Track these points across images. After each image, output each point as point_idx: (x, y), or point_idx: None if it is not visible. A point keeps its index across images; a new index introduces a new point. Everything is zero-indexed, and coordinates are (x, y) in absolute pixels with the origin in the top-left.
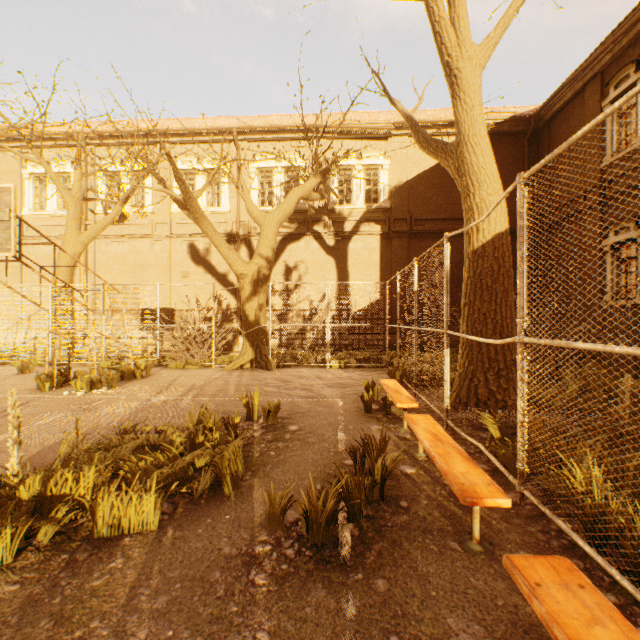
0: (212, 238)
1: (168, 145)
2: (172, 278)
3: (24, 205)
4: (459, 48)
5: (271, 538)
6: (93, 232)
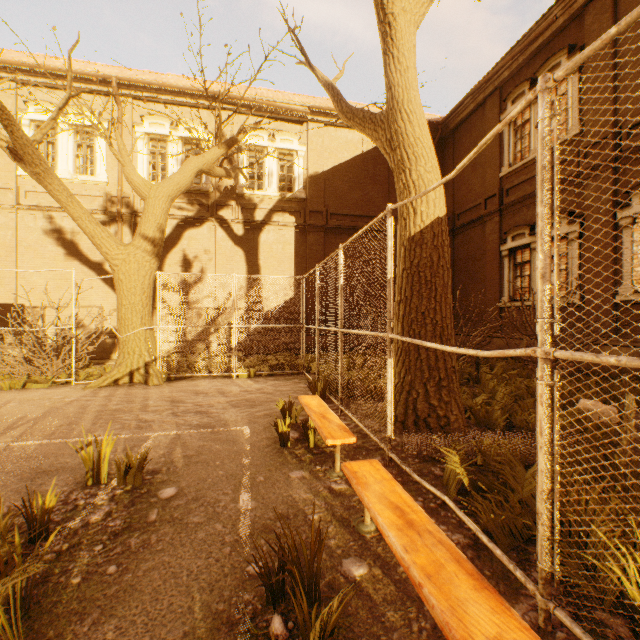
0: (67, 206)
1: (13, 84)
2: (20, 264)
3: None
4: None
5: None
6: None
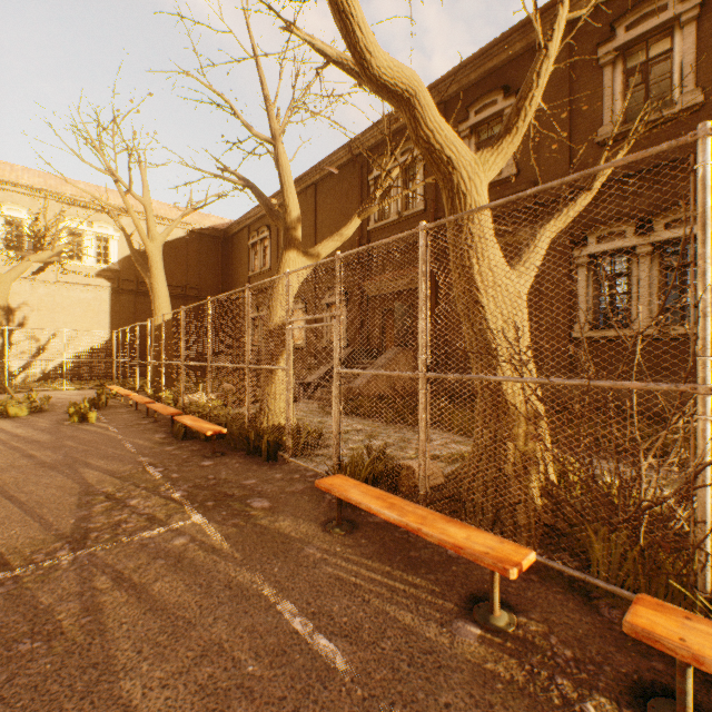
0: None
1: None
2: None
3: None
4: (151, 233)
5: None
6: None
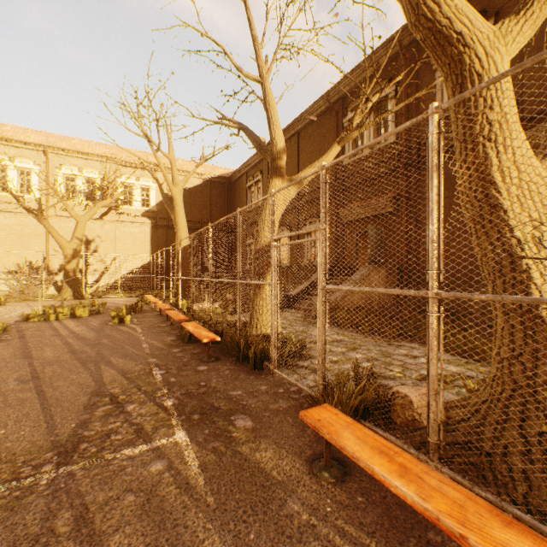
0: (49, 229)
1: None
2: None
3: None
4: (175, 181)
5: None
6: None
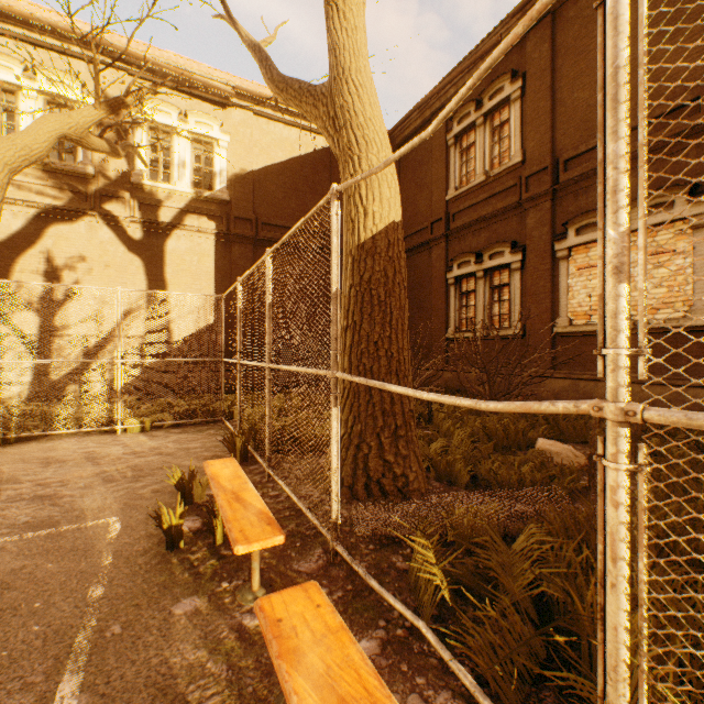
0: None
1: None
2: None
3: None
4: None
5: None
6: None
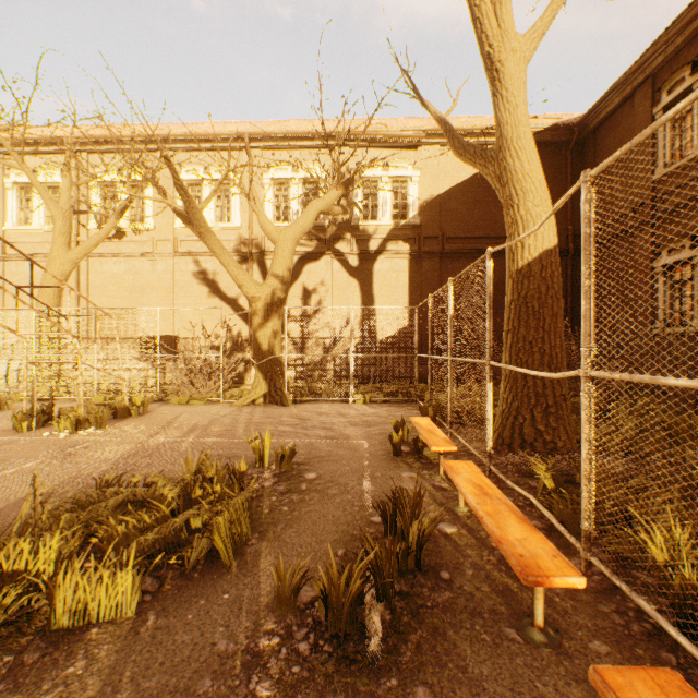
0: (219, 256)
1: (171, 152)
2: (176, 302)
3: (6, 219)
4: (501, 39)
5: (280, 626)
6: (84, 249)
